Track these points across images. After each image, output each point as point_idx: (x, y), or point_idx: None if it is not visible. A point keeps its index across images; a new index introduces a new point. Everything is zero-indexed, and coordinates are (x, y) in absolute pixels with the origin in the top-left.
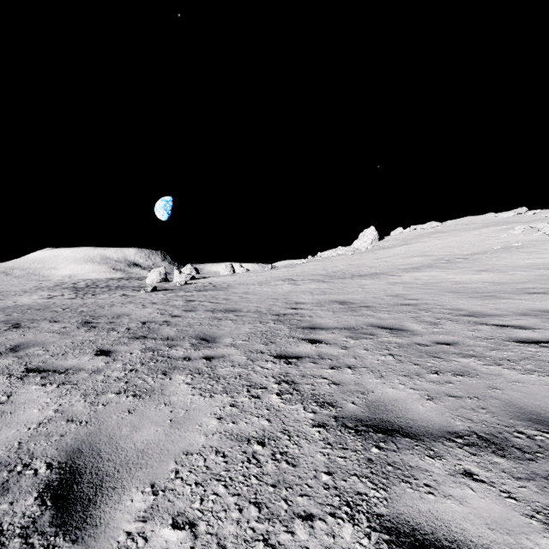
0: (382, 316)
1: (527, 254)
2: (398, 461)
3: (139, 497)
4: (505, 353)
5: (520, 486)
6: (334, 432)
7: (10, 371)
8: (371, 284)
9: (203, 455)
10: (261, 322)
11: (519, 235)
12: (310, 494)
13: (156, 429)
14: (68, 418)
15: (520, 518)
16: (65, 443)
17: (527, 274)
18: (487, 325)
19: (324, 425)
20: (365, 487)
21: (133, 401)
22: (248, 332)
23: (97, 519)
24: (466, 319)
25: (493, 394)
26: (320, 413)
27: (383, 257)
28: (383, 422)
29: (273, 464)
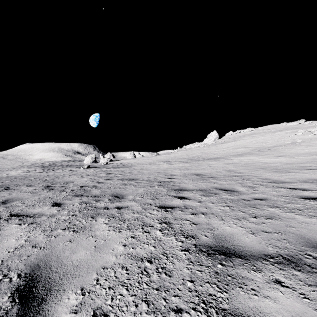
0: (221, 183)
1: (305, 146)
2: (234, 273)
3: (73, 296)
4: (296, 205)
5: (311, 290)
6: (194, 254)
7: (1, 215)
8: (214, 164)
9: (114, 269)
10: (150, 186)
11: (300, 135)
12: (179, 295)
13: (86, 252)
14: (33, 245)
15: (313, 312)
16: (30, 261)
17: (306, 158)
18: (284, 188)
19: (188, 249)
20: (214, 290)
21: (73, 234)
22: (142, 192)
23: (46, 311)
24: (271, 184)
25: (290, 230)
26: (185, 242)
27: (221, 148)
28: (224, 248)
29: (157, 275)
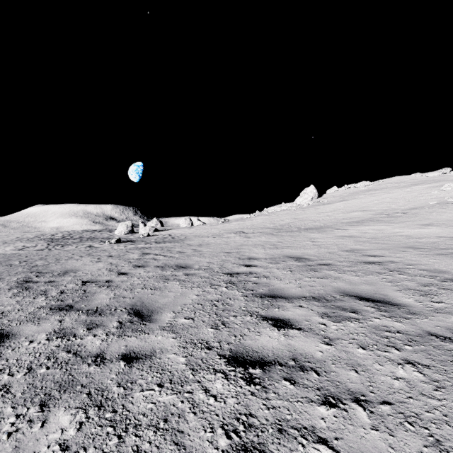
0: (351, 279)
1: None
2: None
3: None
4: None
5: None
6: None
7: None
8: (319, 237)
9: None
10: (211, 285)
11: (450, 192)
12: None
13: None
14: None
15: None
16: None
17: None
18: None
19: None
20: None
21: None
22: (195, 301)
23: None
24: None
25: None
26: None
27: (324, 212)
28: None
29: None
